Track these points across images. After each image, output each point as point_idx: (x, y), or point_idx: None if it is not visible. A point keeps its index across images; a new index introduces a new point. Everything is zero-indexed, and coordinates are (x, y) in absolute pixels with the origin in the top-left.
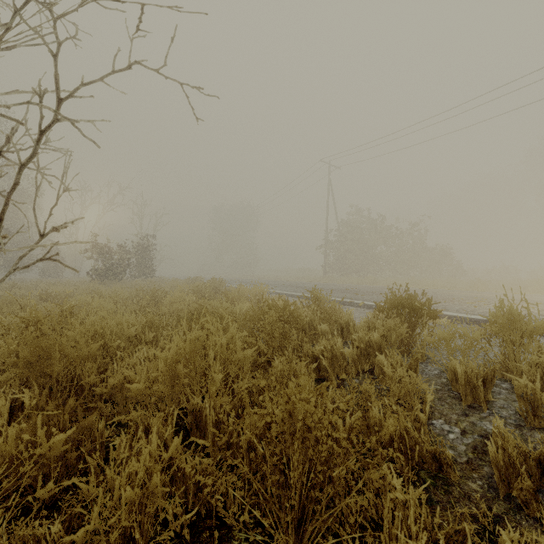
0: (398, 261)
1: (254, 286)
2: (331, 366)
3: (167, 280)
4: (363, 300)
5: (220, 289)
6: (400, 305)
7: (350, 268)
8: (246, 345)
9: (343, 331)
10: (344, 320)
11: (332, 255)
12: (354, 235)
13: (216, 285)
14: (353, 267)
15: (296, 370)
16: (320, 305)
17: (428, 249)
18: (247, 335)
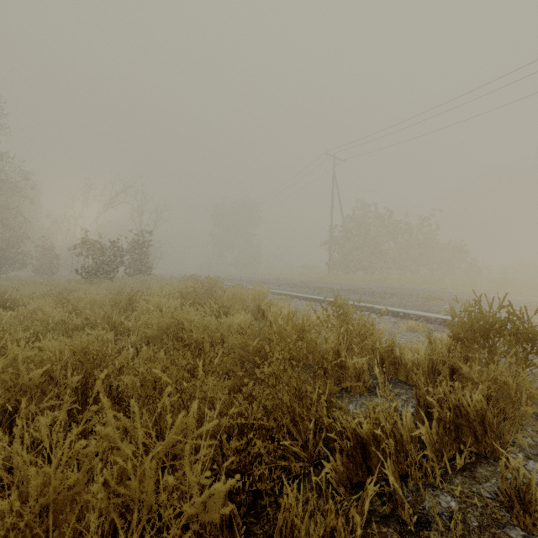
0: (407, 258)
1: (253, 287)
2: (394, 467)
3: (163, 278)
4: (385, 305)
5: (216, 289)
6: (481, 327)
7: (356, 265)
8: (210, 474)
9: (385, 364)
10: (386, 347)
11: (337, 252)
12: (360, 230)
13: (212, 284)
14: (359, 264)
15: (339, 533)
16: (345, 321)
17: (440, 245)
18: (231, 392)
